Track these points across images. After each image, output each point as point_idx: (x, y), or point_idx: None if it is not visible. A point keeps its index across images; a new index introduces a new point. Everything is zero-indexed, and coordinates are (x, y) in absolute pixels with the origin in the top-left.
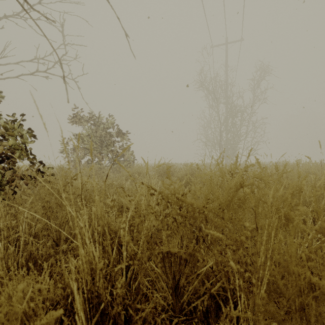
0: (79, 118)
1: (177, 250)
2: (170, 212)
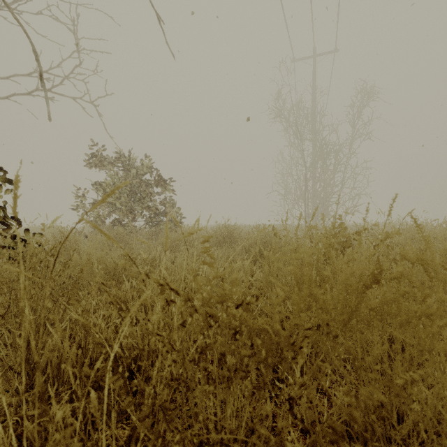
0: (101, 158)
1: (229, 437)
2: (212, 342)
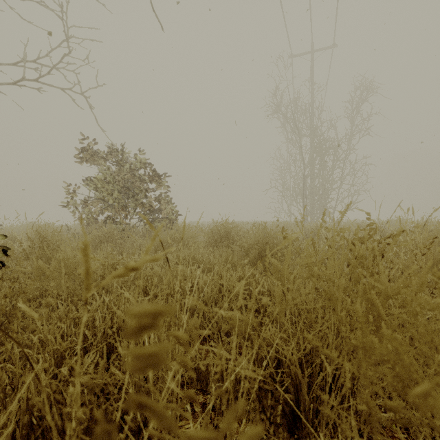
0: (92, 153)
1: None
2: None
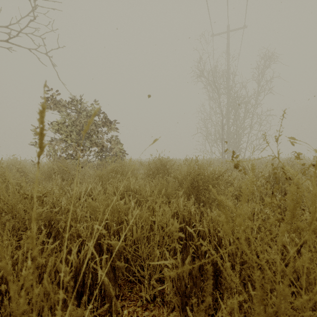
0: (55, 102)
1: None
2: None
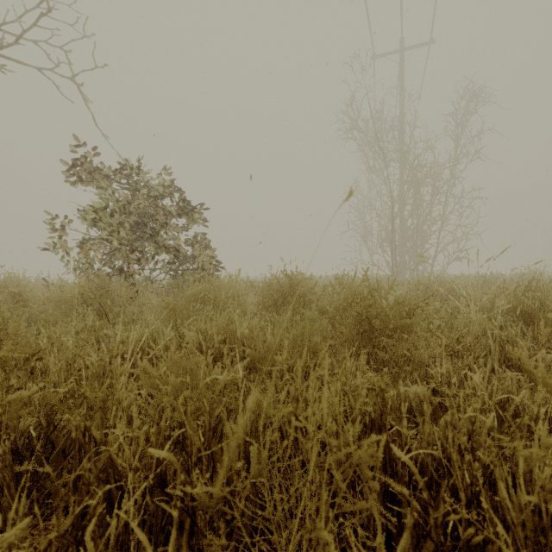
0: (88, 169)
1: None
2: None
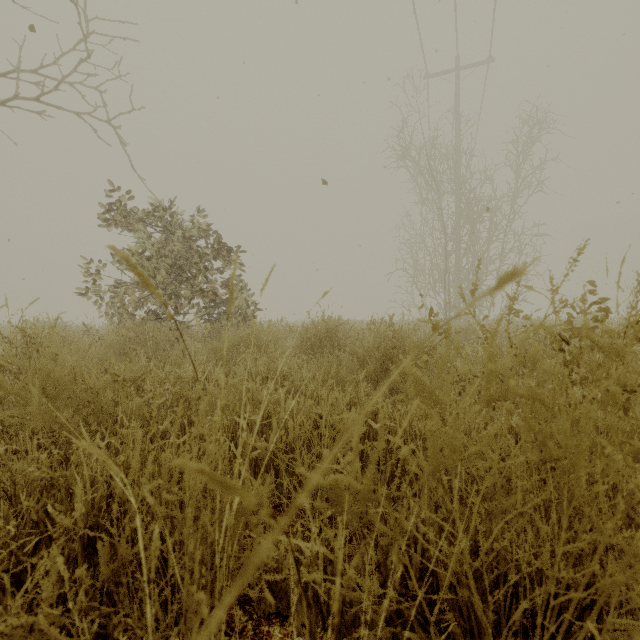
0: (125, 213)
1: None
2: None
